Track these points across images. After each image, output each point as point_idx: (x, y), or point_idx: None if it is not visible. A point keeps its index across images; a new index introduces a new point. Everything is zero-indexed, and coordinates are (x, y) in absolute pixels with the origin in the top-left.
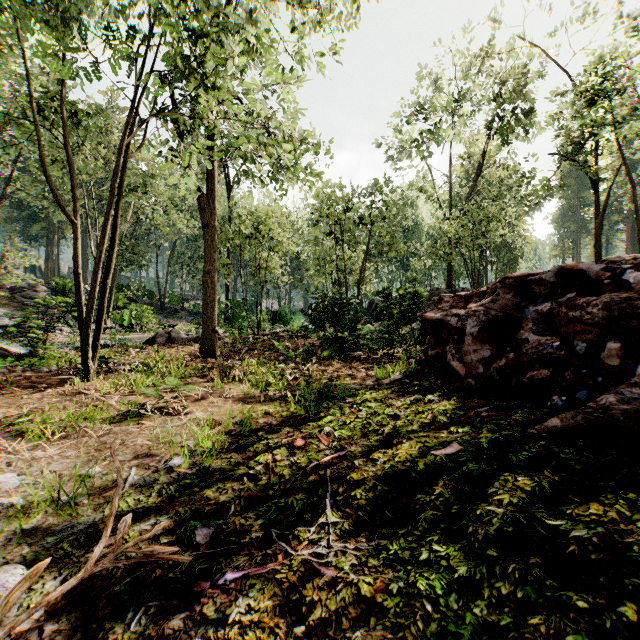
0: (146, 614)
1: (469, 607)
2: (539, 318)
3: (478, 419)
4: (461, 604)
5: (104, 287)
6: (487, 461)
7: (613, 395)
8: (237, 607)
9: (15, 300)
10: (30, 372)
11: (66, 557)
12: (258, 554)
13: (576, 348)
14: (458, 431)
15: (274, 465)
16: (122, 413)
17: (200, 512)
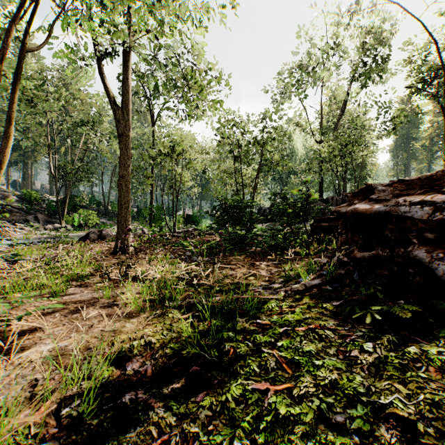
0: None
1: None
2: None
3: None
4: None
5: None
6: None
7: None
8: None
9: None
10: None
11: None
12: None
13: None
14: None
15: None
16: None
17: None
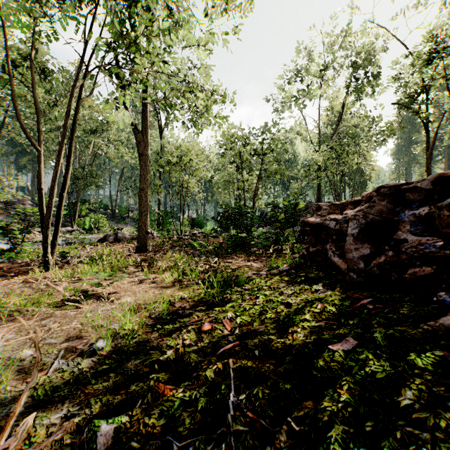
0: None
1: None
2: (416, 221)
3: (365, 311)
4: None
5: (60, 199)
6: (389, 361)
7: None
8: None
9: (8, 210)
10: (7, 263)
11: None
12: None
13: None
14: (349, 323)
15: (183, 351)
16: (66, 298)
17: (109, 404)
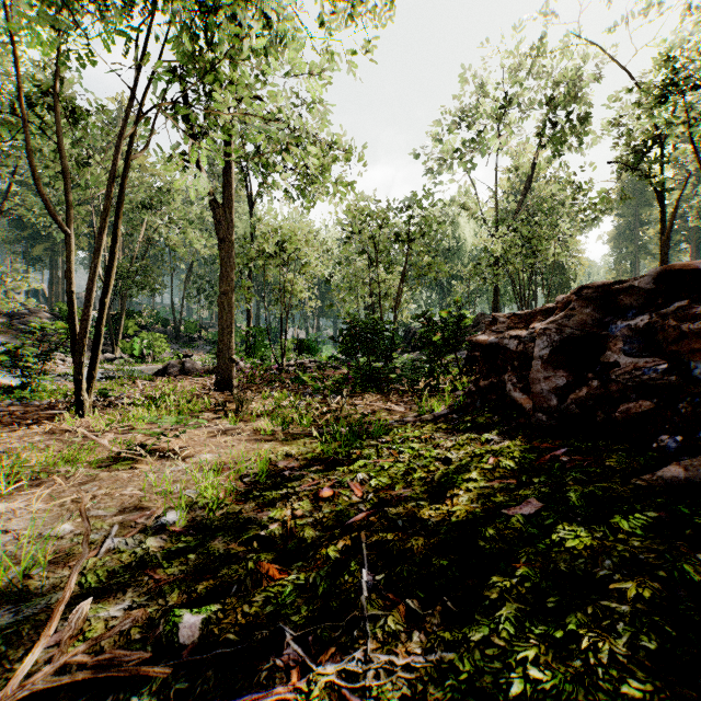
0: None
1: None
2: (632, 335)
3: (557, 465)
4: None
5: (101, 308)
6: (584, 526)
7: None
8: None
9: (14, 327)
10: (18, 406)
11: None
12: (263, 666)
13: (693, 371)
14: (533, 481)
15: (293, 524)
16: (114, 455)
17: (191, 592)
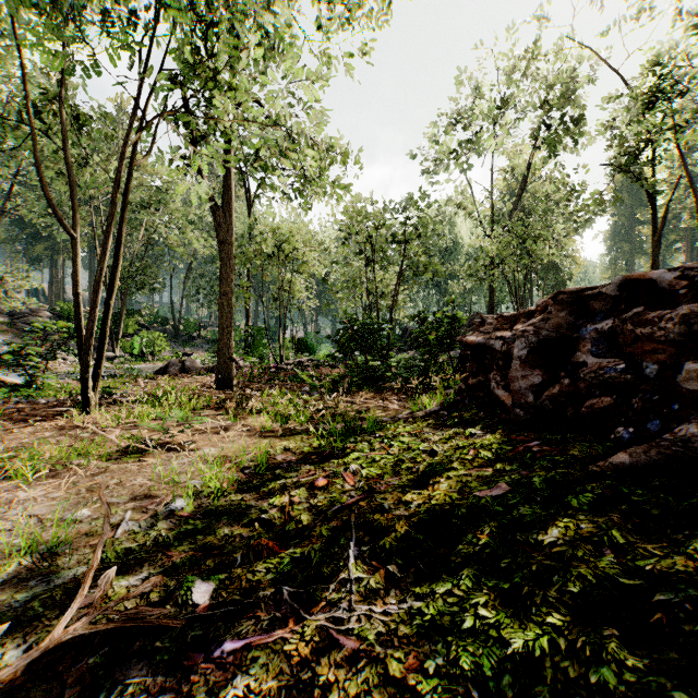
0: (122, 695)
1: (528, 694)
2: (599, 338)
3: (528, 455)
4: (517, 690)
5: (106, 309)
6: (542, 504)
7: (695, 425)
8: (233, 688)
9: (15, 326)
10: (25, 404)
11: (36, 619)
12: (265, 618)
13: (645, 371)
14: (505, 469)
15: (291, 508)
16: (122, 449)
17: (201, 564)
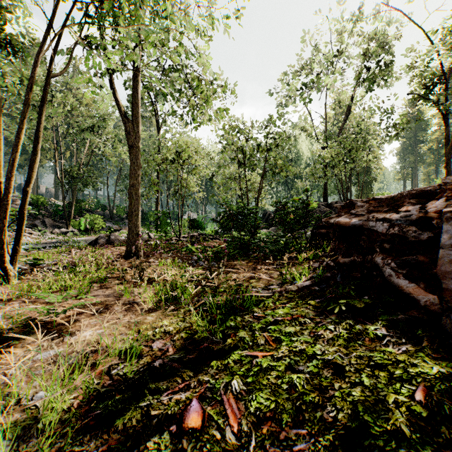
0: None
1: None
2: None
3: None
4: None
5: (24, 195)
6: None
7: None
8: None
9: None
10: None
11: None
12: None
13: None
14: None
15: None
16: None
17: None
